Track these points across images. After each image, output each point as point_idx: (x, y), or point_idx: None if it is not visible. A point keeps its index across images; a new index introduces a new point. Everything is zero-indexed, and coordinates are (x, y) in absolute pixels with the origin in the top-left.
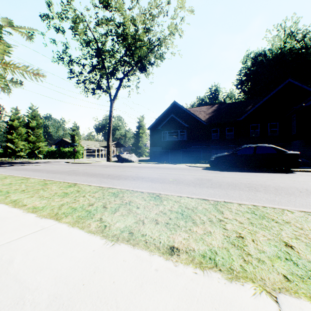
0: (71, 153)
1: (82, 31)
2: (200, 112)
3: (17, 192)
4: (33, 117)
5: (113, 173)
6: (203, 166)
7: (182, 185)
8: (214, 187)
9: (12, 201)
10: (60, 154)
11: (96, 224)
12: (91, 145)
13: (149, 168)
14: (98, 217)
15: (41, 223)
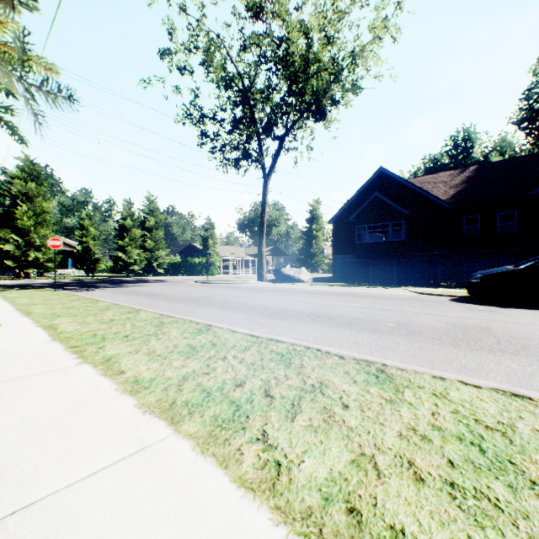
0: (202, 266)
1: (219, 65)
2: (435, 184)
3: (116, 339)
4: (151, 212)
5: (272, 304)
6: (450, 294)
7: (424, 340)
8: (510, 352)
9: (105, 359)
10: (188, 268)
11: (255, 455)
12: (232, 252)
13: (336, 296)
14: (257, 427)
15: (141, 430)
